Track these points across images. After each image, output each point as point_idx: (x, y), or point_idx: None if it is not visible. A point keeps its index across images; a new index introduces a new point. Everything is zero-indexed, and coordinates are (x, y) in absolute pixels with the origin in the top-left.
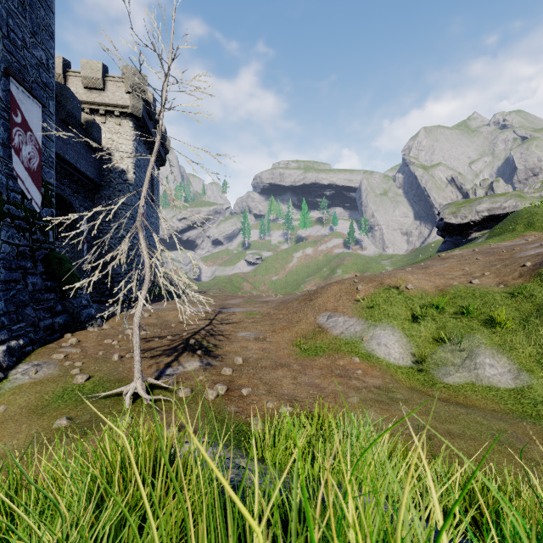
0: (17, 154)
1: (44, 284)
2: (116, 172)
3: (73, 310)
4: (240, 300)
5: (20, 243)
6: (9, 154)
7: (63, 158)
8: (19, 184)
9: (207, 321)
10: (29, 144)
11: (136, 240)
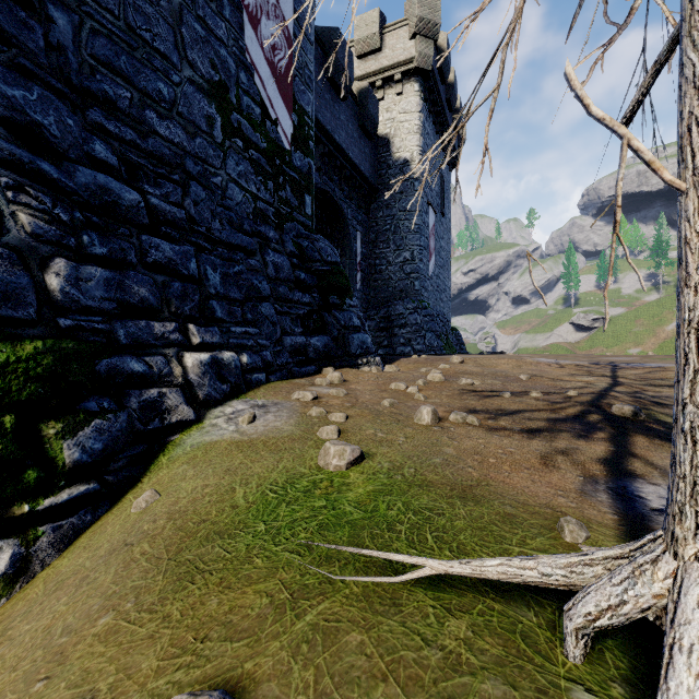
0: (252, 27)
1: (294, 275)
2: (396, 166)
3: (338, 332)
4: (634, 357)
5: (259, 194)
6: (241, 25)
7: (331, 137)
8: (256, 88)
9: (603, 379)
10: (272, 21)
11: (422, 265)
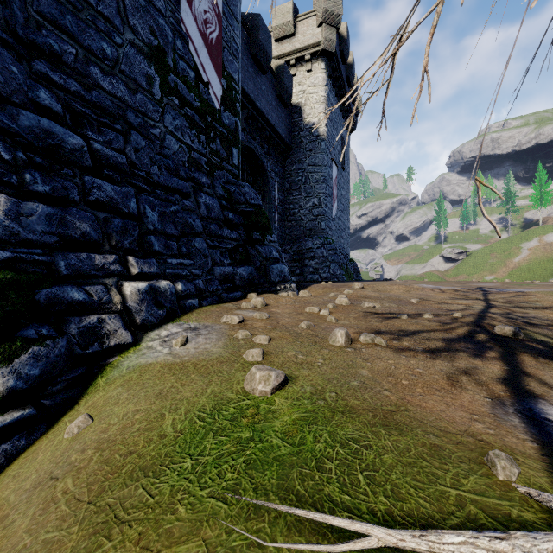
0: (187, 2)
1: (223, 215)
2: (306, 129)
3: (260, 263)
4: (496, 283)
5: (193, 146)
6: None
7: (254, 104)
8: (191, 55)
9: (478, 302)
10: None
11: (327, 209)
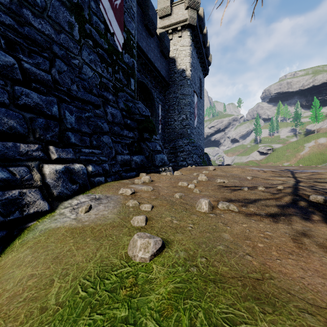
0: None
1: (124, 121)
2: (178, 72)
3: (148, 153)
4: (295, 167)
5: (103, 74)
6: None
7: (146, 55)
8: (101, 13)
9: (290, 178)
10: None
11: (191, 121)
